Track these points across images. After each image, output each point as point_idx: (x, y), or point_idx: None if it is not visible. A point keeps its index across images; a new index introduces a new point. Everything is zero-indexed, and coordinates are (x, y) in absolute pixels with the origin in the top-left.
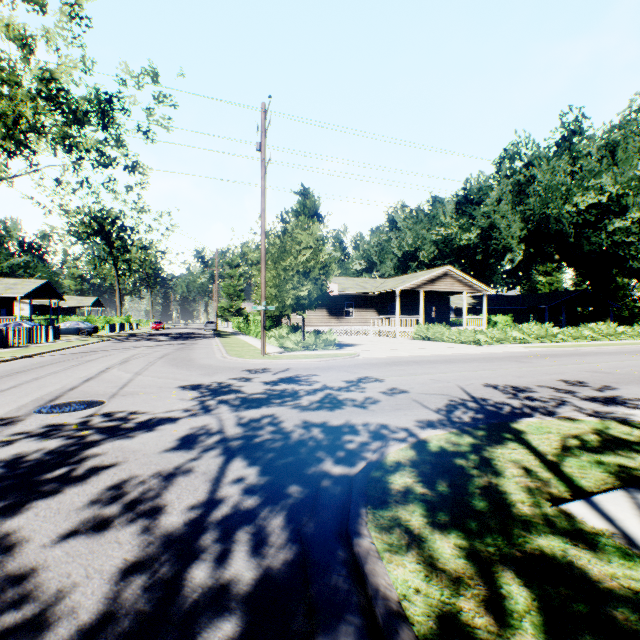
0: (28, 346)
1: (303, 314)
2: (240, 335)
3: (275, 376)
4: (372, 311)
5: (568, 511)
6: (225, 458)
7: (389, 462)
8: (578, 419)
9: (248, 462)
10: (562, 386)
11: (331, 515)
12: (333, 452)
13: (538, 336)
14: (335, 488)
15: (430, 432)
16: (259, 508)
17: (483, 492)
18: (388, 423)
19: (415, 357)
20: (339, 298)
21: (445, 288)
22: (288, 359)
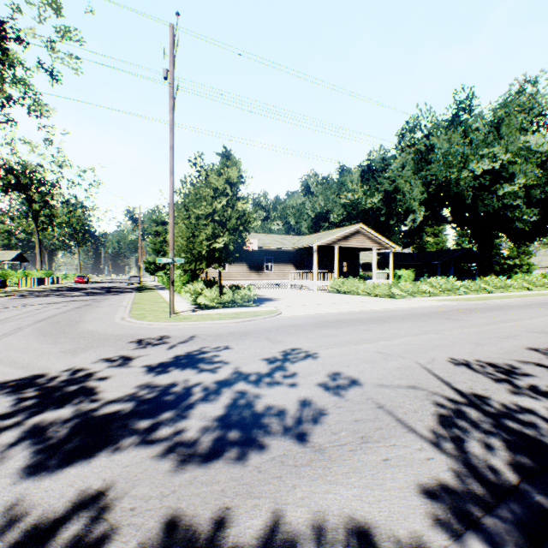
0: None
1: (219, 268)
2: (161, 289)
3: (170, 352)
4: (290, 266)
5: None
6: None
7: None
8: None
9: None
10: (547, 361)
11: None
12: None
13: (445, 289)
14: None
15: None
16: None
17: None
18: (370, 518)
19: (341, 314)
20: (259, 253)
21: (357, 244)
22: (198, 321)
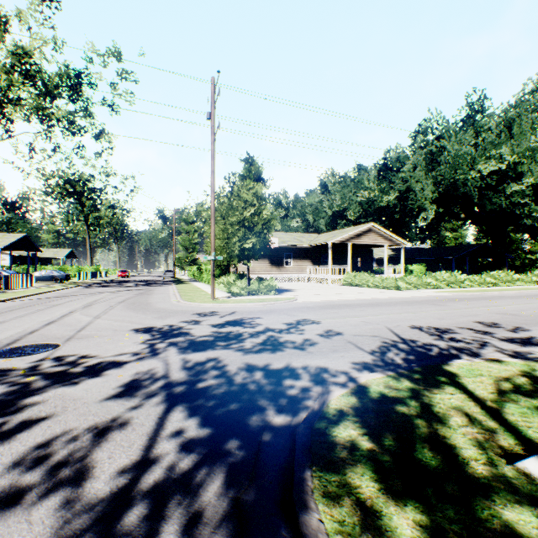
0: (4, 292)
1: (248, 263)
2: (194, 282)
3: (222, 319)
4: (307, 261)
5: (526, 471)
6: (166, 406)
7: (331, 411)
8: (504, 361)
9: (189, 411)
10: (479, 327)
11: (273, 478)
12: (275, 398)
13: (449, 282)
14: (277, 442)
15: (368, 376)
16: (195, 469)
17: (432, 447)
18: (327, 366)
19: (346, 301)
20: (279, 250)
21: (369, 241)
22: (234, 303)
